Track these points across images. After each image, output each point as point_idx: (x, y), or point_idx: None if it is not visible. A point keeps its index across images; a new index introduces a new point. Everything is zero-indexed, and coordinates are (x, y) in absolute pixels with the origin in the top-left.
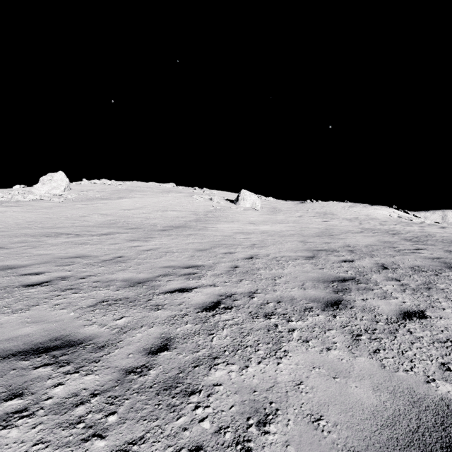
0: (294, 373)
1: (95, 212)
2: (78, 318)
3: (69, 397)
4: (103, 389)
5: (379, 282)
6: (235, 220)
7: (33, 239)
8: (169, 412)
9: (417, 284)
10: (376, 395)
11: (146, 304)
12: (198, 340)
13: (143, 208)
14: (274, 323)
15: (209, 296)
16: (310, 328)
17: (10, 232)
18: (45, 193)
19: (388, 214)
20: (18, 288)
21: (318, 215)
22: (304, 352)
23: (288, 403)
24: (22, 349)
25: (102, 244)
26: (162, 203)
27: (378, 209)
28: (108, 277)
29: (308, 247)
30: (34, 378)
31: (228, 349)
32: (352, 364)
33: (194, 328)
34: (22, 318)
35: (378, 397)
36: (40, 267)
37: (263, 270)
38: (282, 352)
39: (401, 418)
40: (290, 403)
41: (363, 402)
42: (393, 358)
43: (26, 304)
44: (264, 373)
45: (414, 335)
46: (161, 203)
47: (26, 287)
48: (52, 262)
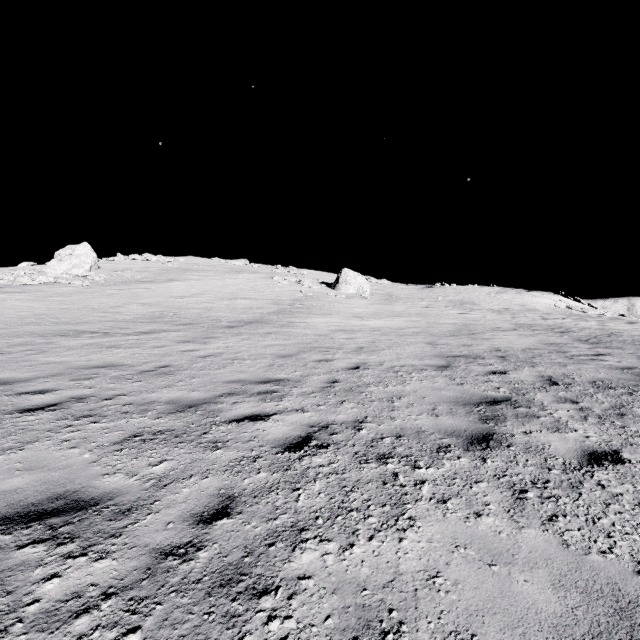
0: (427, 557)
1: (133, 301)
2: (95, 462)
3: (67, 599)
4: (122, 585)
5: (547, 404)
6: (334, 312)
7: (42, 340)
8: (226, 628)
9: (603, 409)
10: (558, 596)
11: (200, 439)
12: (275, 500)
13: (201, 295)
14: (392, 470)
15: (294, 428)
16: (448, 478)
17: (10, 330)
18: (62, 274)
19: (552, 303)
20: (11, 414)
21: (453, 304)
22: (440, 519)
23: (418, 611)
24: (4, 514)
25: (141, 348)
26: (230, 287)
27: (537, 296)
28: (146, 398)
29: (440, 352)
30: (16, 566)
31: (322, 515)
32: (516, 541)
33: (271, 480)
34: (11, 462)
35: (563, 601)
36: (47, 382)
37: (374, 386)
38: (406, 519)
39: (604, 639)
40: (422, 611)
41: (539, 610)
42: (580, 530)
43: (19, 439)
44: (379, 556)
45: (609, 490)
46: (228, 287)
47: (23, 413)
48: (66, 374)
